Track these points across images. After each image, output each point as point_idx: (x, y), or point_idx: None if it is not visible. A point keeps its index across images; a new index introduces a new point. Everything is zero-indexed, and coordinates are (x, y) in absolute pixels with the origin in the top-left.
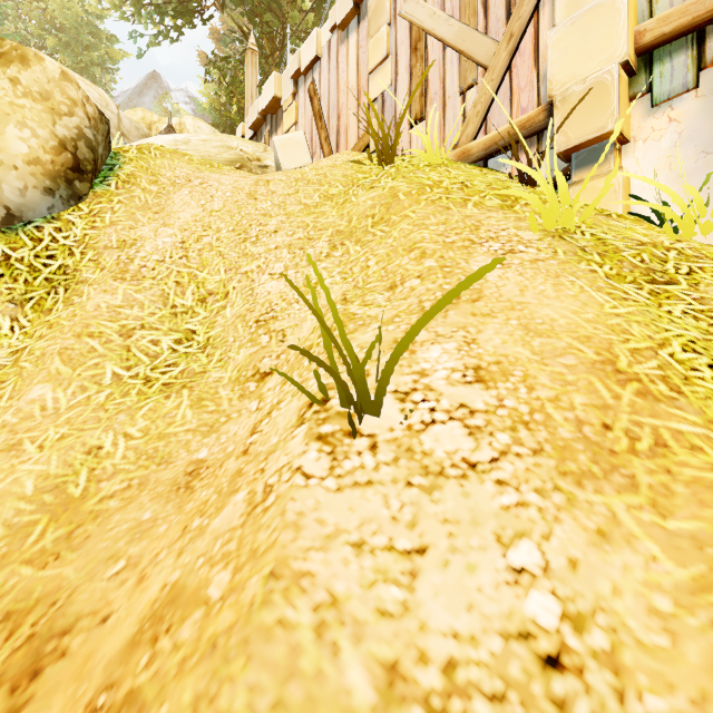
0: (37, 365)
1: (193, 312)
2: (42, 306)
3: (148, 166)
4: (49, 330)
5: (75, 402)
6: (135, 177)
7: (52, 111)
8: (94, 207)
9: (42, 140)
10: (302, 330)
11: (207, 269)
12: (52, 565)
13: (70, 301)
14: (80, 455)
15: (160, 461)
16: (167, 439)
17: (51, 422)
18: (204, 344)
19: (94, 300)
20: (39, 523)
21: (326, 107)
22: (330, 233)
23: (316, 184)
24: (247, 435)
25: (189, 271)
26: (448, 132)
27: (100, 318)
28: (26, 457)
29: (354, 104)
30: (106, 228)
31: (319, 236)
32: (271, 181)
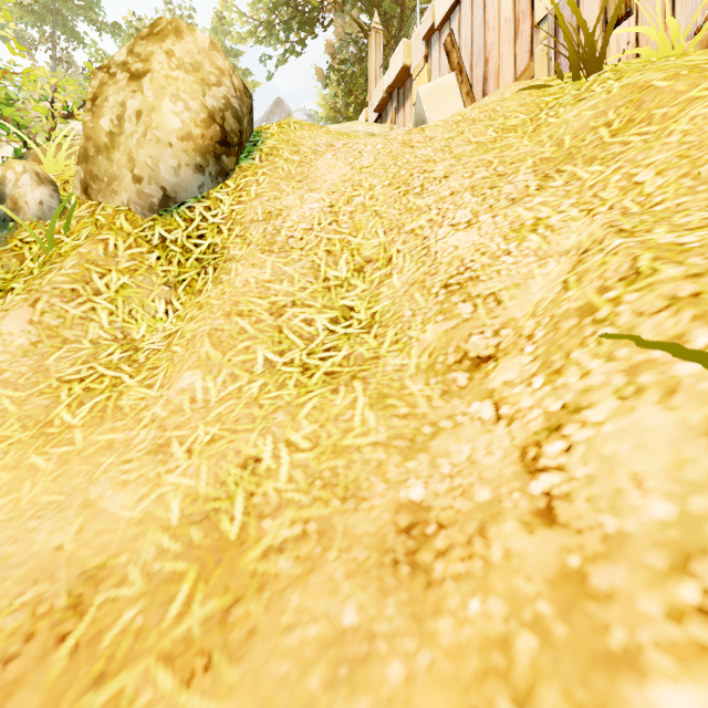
0: (187, 349)
1: (348, 285)
2: (193, 288)
3: (289, 138)
4: (199, 311)
5: (225, 394)
6: (277, 149)
7: (202, 82)
8: (239, 182)
9: (194, 113)
10: (530, 291)
11: (361, 232)
12: (200, 683)
13: (219, 280)
14: (234, 468)
15: (345, 494)
16: (347, 456)
17: (201, 418)
18: (368, 323)
19: (242, 275)
20: (184, 578)
21: (469, 56)
22: (530, 163)
23: (486, 120)
24: (515, 470)
25: (341, 237)
26: (681, 14)
27: (249, 294)
28: (173, 464)
29: (509, 37)
30: (251, 202)
31: (514, 170)
32: (425, 127)
